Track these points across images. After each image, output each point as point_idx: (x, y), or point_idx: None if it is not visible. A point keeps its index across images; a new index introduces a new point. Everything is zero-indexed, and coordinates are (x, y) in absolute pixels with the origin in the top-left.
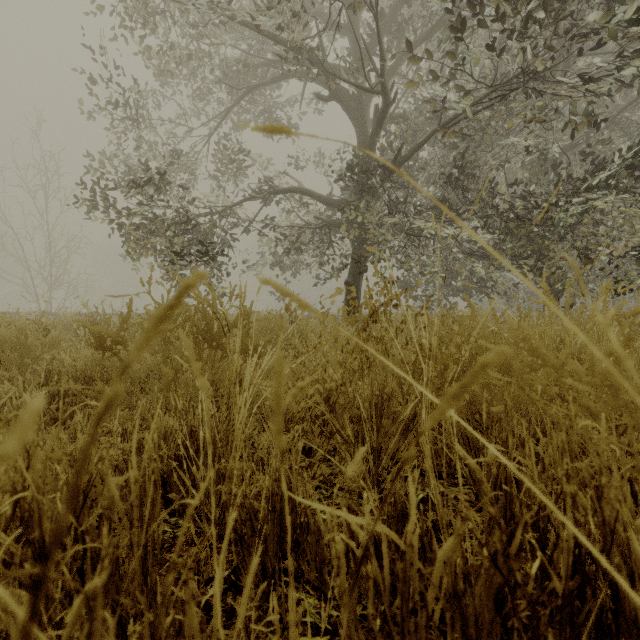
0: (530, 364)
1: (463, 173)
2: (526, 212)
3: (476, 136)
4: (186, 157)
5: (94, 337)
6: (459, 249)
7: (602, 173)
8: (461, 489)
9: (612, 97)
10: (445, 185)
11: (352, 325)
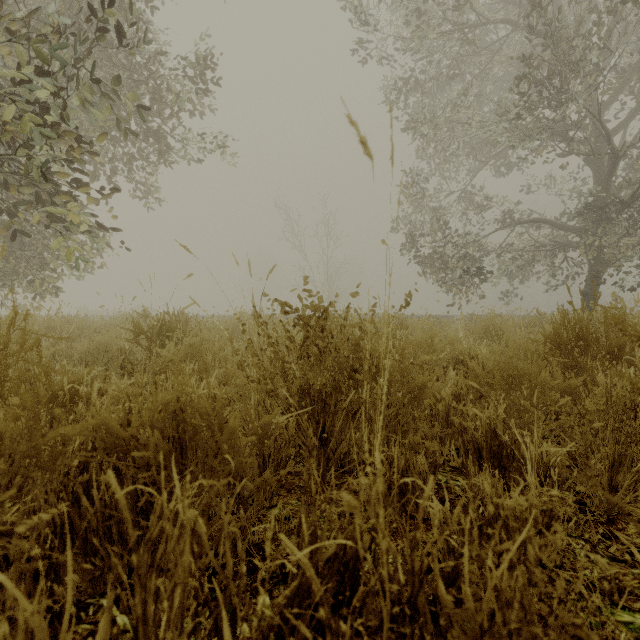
0: None
1: None
2: None
3: None
4: (444, 211)
5: (515, 325)
6: None
7: None
8: None
9: None
10: None
11: None
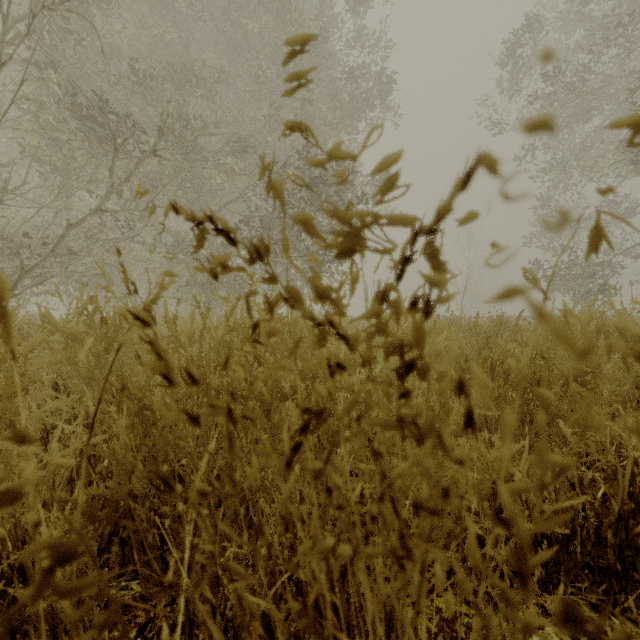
0: None
1: None
2: None
3: None
4: (584, 221)
5: None
6: None
7: None
8: None
9: None
10: None
11: None
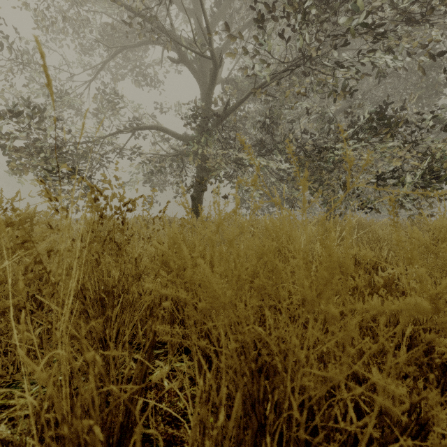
0: (179, 263)
1: (271, 122)
2: (312, 151)
3: (281, 97)
4: (69, 96)
5: None
6: (272, 175)
7: (355, 127)
8: (31, 413)
9: (367, 80)
10: (263, 130)
11: (6, 226)
